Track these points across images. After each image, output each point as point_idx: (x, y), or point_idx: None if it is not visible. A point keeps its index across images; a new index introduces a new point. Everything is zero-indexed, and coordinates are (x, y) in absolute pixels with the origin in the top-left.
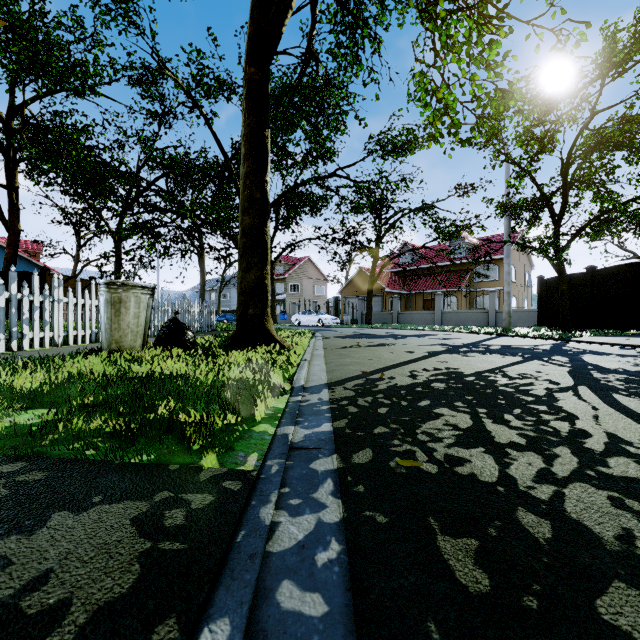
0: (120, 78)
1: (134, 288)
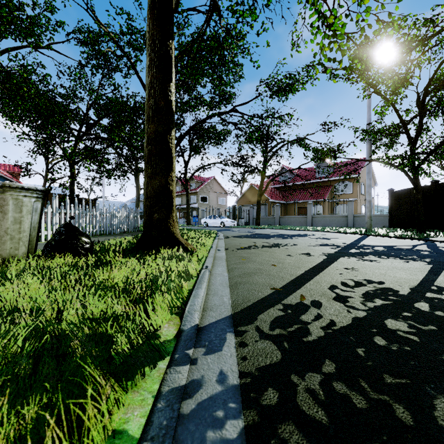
0: (70, 39)
1: (13, 190)
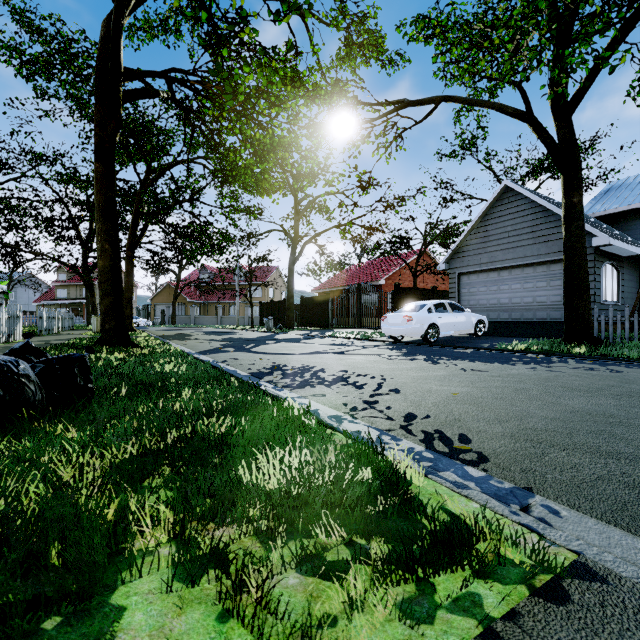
0: None
1: None
